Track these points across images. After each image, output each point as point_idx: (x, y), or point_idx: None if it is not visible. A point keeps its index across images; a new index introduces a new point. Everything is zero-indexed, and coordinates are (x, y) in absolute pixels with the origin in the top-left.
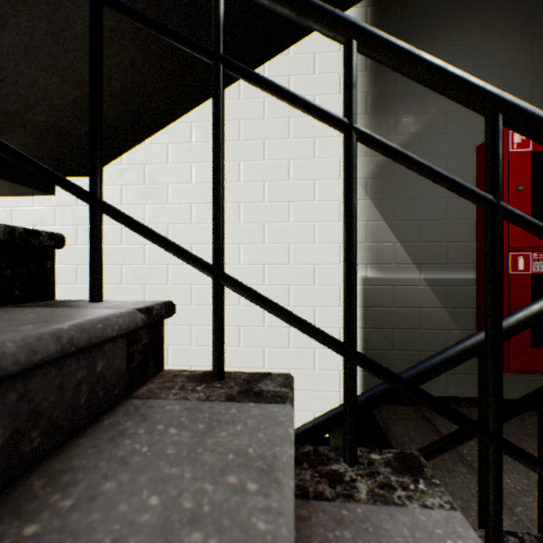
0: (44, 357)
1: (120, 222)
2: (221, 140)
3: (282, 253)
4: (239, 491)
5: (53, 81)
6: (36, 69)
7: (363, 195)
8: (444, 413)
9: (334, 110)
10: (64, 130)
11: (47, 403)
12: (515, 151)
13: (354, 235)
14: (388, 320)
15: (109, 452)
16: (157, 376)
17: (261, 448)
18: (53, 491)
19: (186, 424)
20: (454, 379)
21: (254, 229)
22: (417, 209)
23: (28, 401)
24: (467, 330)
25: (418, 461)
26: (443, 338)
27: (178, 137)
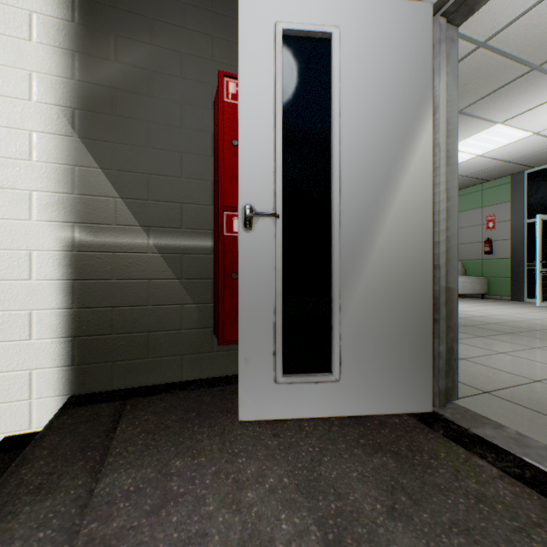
0: None
1: None
2: None
3: None
4: None
5: None
6: None
7: (69, 130)
8: None
9: (21, 1)
10: None
11: None
12: (231, 102)
13: None
14: (106, 296)
15: None
16: None
17: None
18: None
19: None
20: (190, 360)
21: None
22: (145, 159)
23: None
24: (205, 303)
25: None
26: (177, 314)
27: None
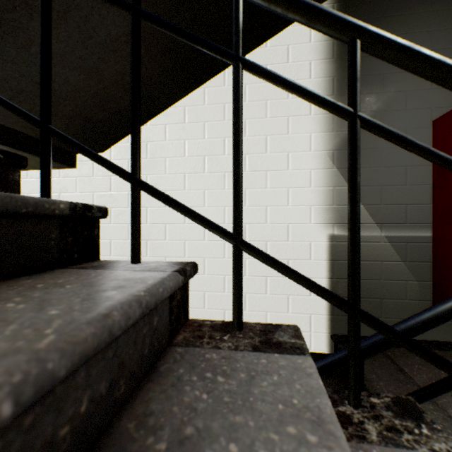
0: (133, 321)
1: (156, 198)
2: (240, 128)
3: (260, 214)
4: (303, 442)
5: (80, 78)
6: (69, 70)
7: (330, 164)
8: (441, 366)
9: None
10: (86, 116)
11: (128, 356)
12: None
13: (358, 208)
14: None
15: (176, 398)
16: (186, 325)
17: (303, 399)
18: (146, 434)
19: (229, 373)
20: None
21: None
22: (378, 176)
23: (118, 356)
24: (424, 281)
25: (415, 406)
26: (402, 287)
27: (174, 118)
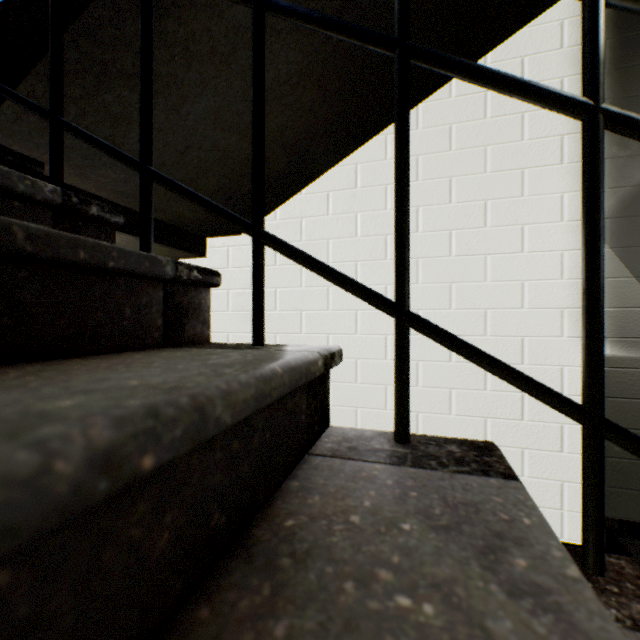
0: None
1: (440, 342)
2: (602, 229)
3: (475, 321)
4: None
5: (232, 140)
6: (220, 131)
7: None
8: None
9: (552, 129)
10: (230, 190)
11: None
12: None
13: None
14: (639, 417)
15: None
16: None
17: None
18: None
19: None
20: None
21: (437, 291)
22: None
23: None
24: None
25: None
26: None
27: (340, 182)
